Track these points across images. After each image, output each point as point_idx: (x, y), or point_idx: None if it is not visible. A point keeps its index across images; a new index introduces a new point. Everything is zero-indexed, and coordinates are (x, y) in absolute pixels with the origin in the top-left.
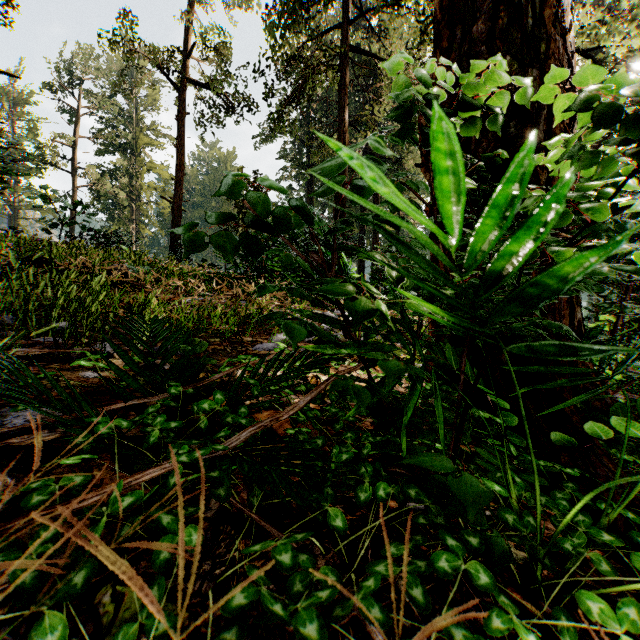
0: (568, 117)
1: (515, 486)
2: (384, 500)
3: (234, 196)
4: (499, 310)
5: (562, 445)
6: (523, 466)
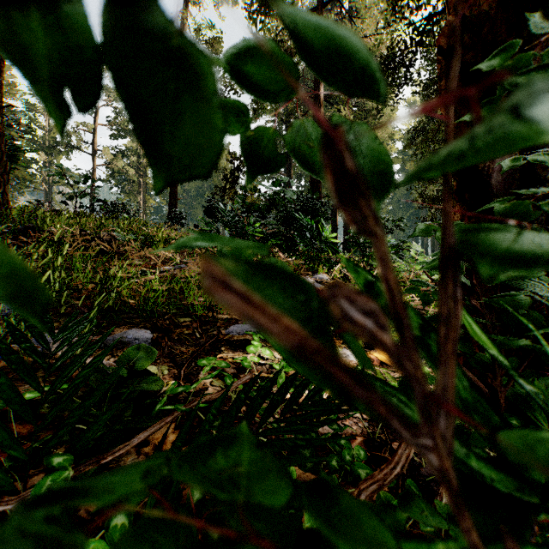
0: None
1: None
2: None
3: None
4: None
5: None
6: None
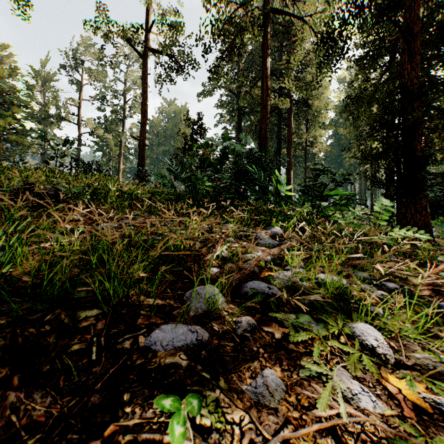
0: None
1: None
2: None
3: None
4: None
5: None
6: None
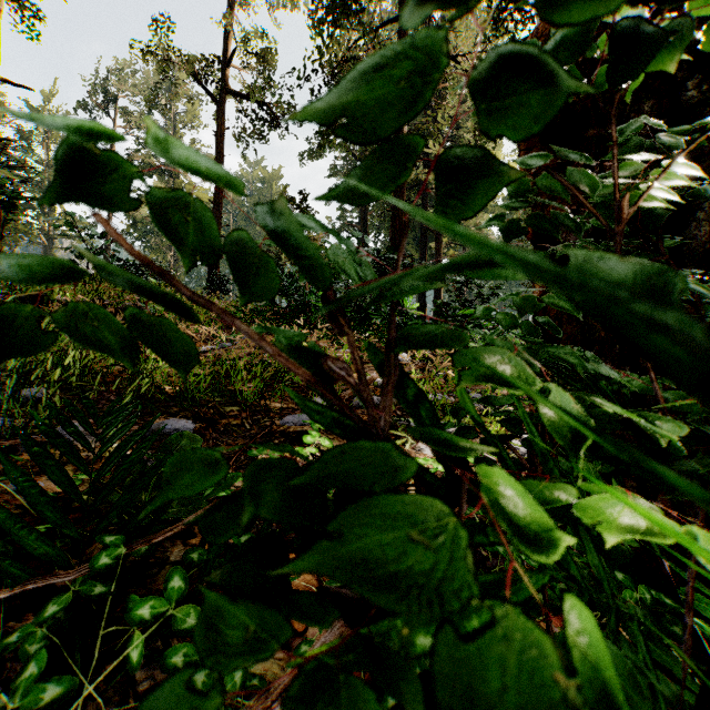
0: None
1: None
2: None
3: (103, 204)
4: None
5: None
6: None
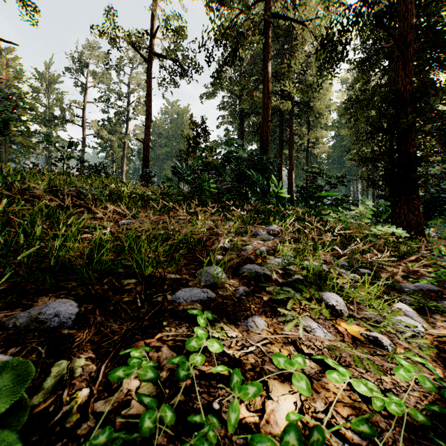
0: None
1: None
2: None
3: None
4: None
5: None
6: None
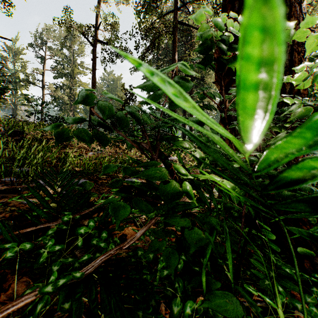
0: (316, 47)
1: (279, 295)
2: (190, 315)
3: (86, 104)
4: (285, 206)
5: (304, 254)
6: (281, 272)
